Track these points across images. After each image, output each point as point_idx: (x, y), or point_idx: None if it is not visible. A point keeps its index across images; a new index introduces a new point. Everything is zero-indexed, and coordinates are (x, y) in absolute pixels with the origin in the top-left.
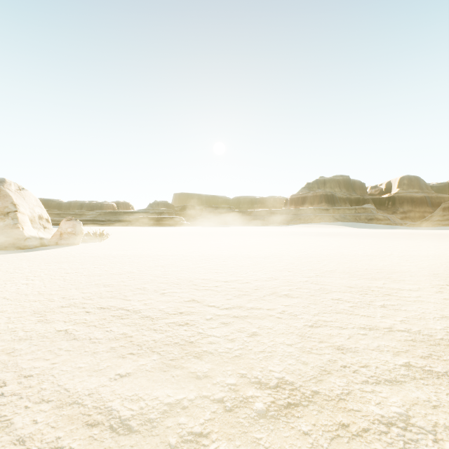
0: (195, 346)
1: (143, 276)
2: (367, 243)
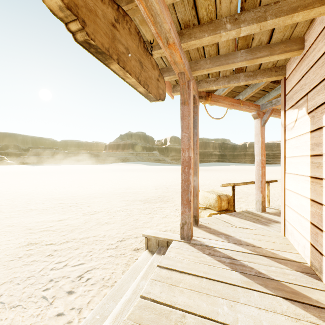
0: (69, 211)
1: (20, 200)
2: (146, 175)
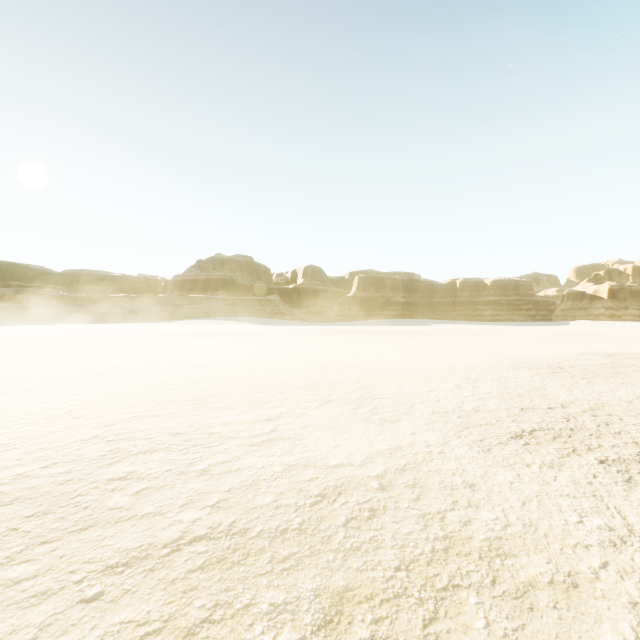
0: None
1: None
2: (260, 344)
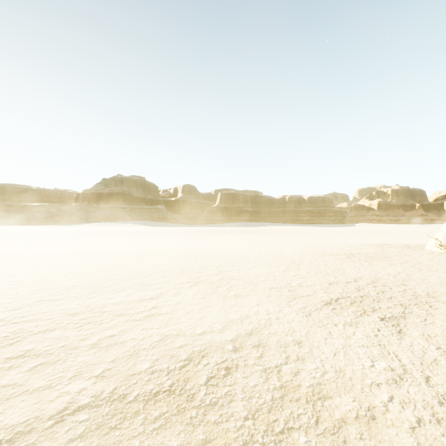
0: None
1: None
2: (149, 241)
